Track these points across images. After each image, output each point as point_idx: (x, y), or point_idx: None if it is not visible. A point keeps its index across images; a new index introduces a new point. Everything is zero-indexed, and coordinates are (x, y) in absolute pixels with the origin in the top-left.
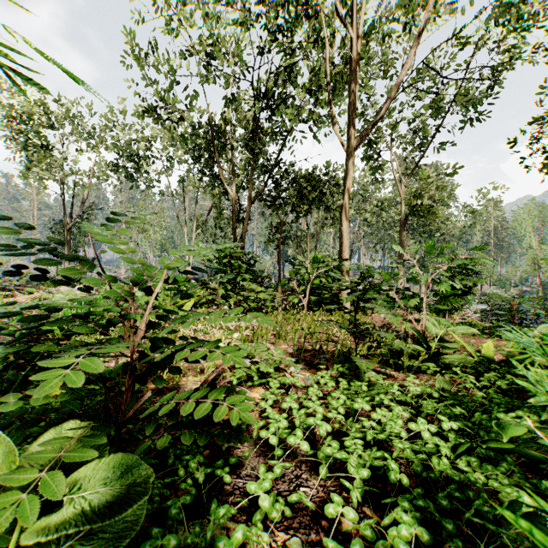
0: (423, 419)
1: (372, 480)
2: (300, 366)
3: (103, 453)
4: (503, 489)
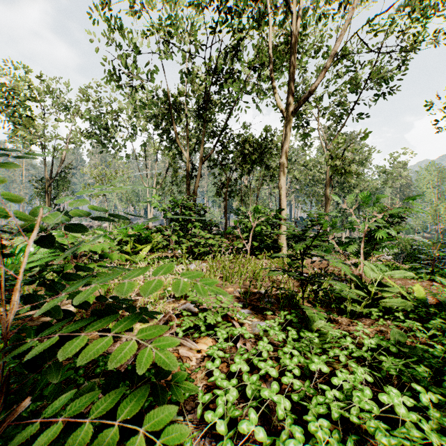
0: (395, 390)
1: None
2: (247, 311)
3: None
4: None
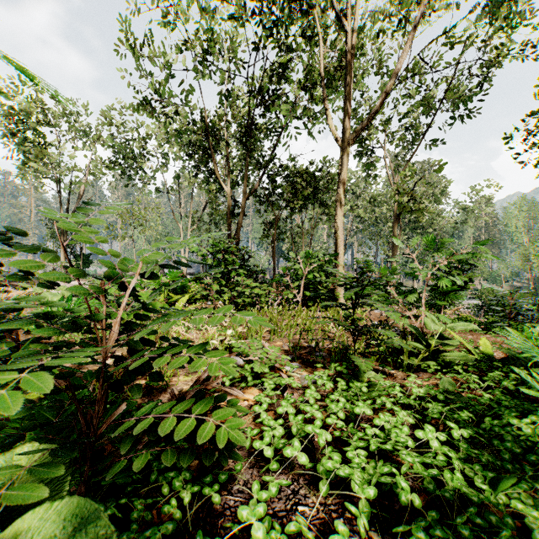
0: (431, 427)
1: (378, 496)
2: (296, 364)
3: (63, 483)
4: (528, 512)
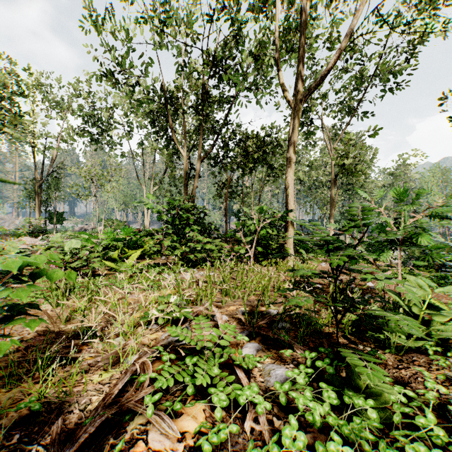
0: None
1: None
2: (256, 345)
3: None
4: None
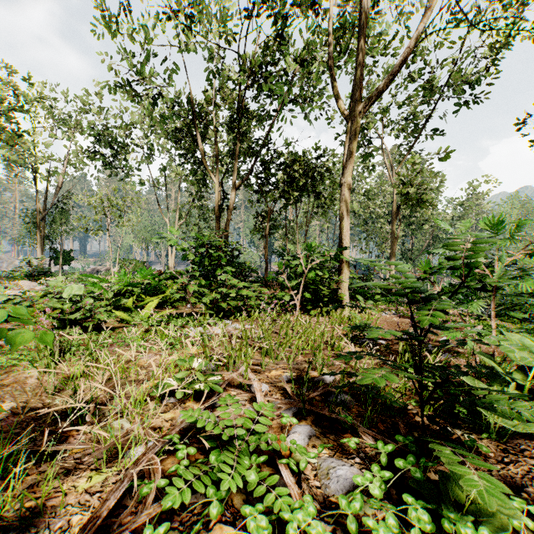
0: None
1: None
2: (307, 430)
3: None
4: None
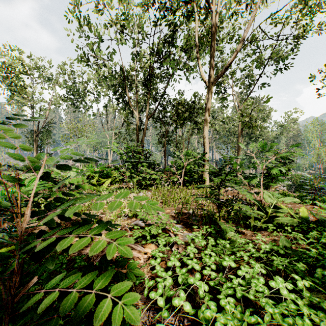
0: (280, 278)
1: None
2: (180, 225)
3: None
4: None
